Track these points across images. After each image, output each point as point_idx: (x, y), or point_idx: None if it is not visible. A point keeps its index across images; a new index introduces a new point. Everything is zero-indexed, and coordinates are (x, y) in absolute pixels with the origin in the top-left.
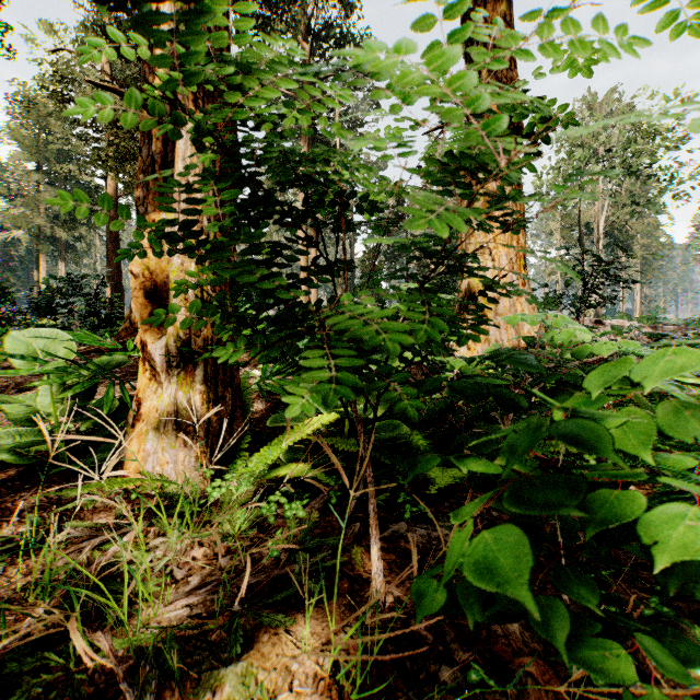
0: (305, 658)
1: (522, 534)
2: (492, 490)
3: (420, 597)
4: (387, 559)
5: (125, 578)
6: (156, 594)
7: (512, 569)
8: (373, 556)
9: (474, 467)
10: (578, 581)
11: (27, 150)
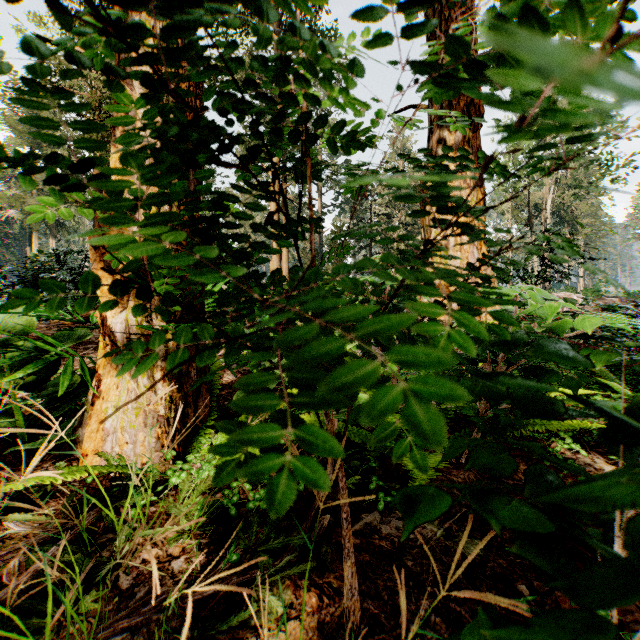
0: None
1: None
2: None
3: None
4: (360, 560)
5: (50, 601)
6: (95, 610)
7: None
8: (346, 570)
9: (506, 518)
10: None
11: (21, 135)
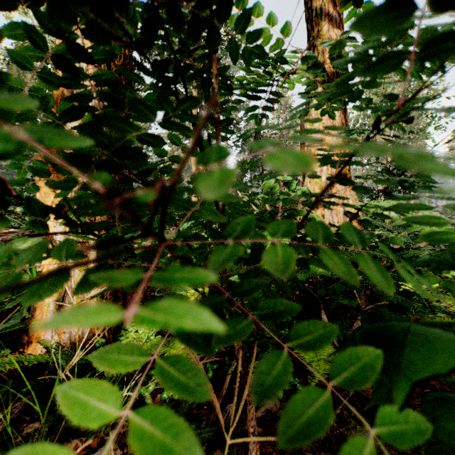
0: None
1: None
2: None
3: None
4: (264, 451)
5: None
6: None
7: None
8: None
9: None
10: None
11: None
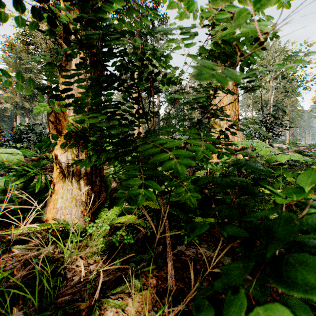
0: None
1: (292, 315)
2: (253, 260)
3: (198, 311)
4: (176, 266)
5: (37, 280)
6: (56, 286)
7: None
8: (169, 267)
9: (230, 232)
10: (298, 307)
11: (11, 67)
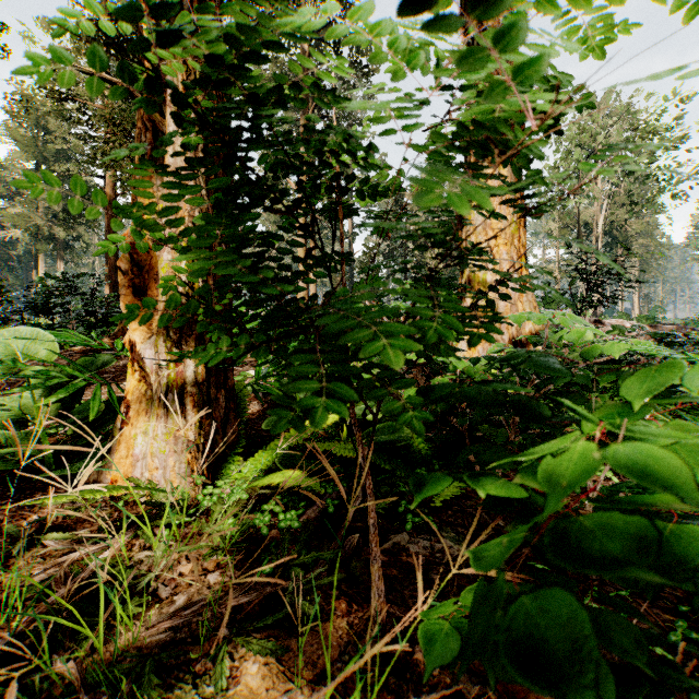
0: (298, 693)
1: (577, 603)
2: (525, 529)
3: (429, 643)
4: (388, 574)
5: (101, 600)
6: (138, 615)
7: (568, 658)
8: (373, 575)
9: (492, 489)
10: (619, 629)
11: (26, 149)
